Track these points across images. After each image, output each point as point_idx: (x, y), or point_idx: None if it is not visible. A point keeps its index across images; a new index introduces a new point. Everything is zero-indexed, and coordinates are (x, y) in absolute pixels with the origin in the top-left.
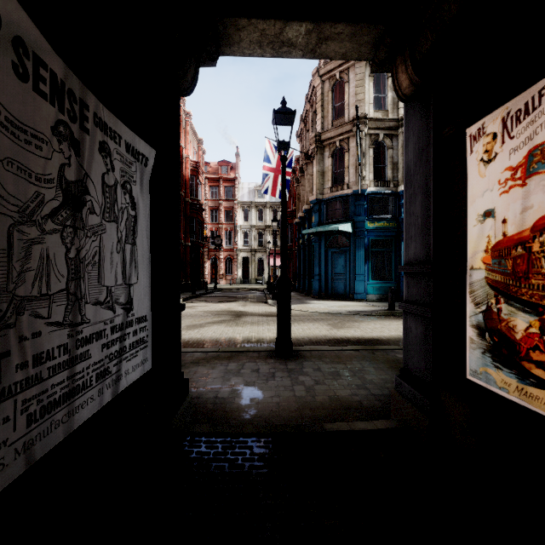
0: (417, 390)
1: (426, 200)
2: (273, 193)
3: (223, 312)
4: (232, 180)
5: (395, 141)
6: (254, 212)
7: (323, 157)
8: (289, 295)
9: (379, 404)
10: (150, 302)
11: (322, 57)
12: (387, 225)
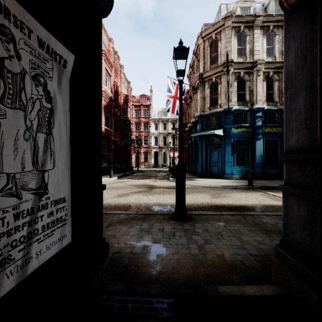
0: (302, 263)
1: (311, 96)
2: (173, 111)
3: (141, 185)
4: (148, 105)
5: (251, 76)
6: (161, 125)
7: (204, 88)
8: (185, 176)
9: (258, 264)
10: (69, 185)
11: None
12: (246, 130)
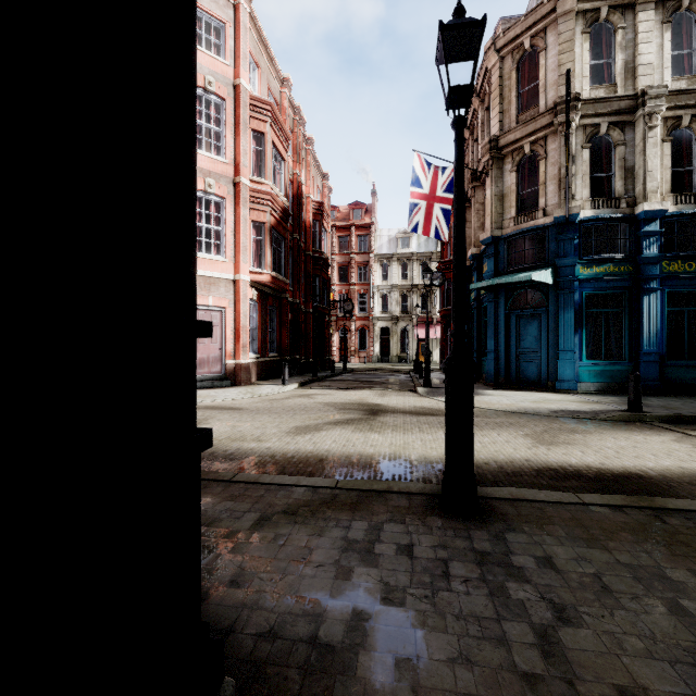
0: None
1: None
2: (425, 232)
3: (351, 405)
4: (366, 226)
5: (629, 133)
6: (395, 267)
7: (501, 172)
8: (471, 389)
9: None
10: None
11: None
12: (616, 270)
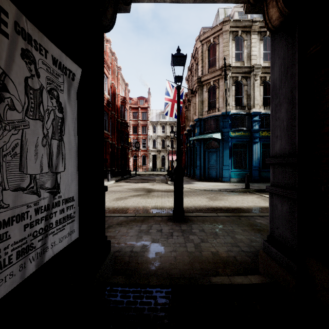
0: (284, 254)
1: (291, 107)
2: (171, 115)
3: (140, 189)
4: (146, 108)
5: (249, 81)
6: (159, 127)
7: (202, 91)
8: (182, 179)
9: (249, 259)
10: (77, 186)
11: (209, 1)
12: (244, 134)
